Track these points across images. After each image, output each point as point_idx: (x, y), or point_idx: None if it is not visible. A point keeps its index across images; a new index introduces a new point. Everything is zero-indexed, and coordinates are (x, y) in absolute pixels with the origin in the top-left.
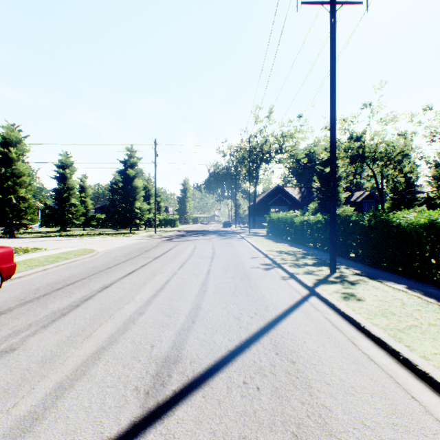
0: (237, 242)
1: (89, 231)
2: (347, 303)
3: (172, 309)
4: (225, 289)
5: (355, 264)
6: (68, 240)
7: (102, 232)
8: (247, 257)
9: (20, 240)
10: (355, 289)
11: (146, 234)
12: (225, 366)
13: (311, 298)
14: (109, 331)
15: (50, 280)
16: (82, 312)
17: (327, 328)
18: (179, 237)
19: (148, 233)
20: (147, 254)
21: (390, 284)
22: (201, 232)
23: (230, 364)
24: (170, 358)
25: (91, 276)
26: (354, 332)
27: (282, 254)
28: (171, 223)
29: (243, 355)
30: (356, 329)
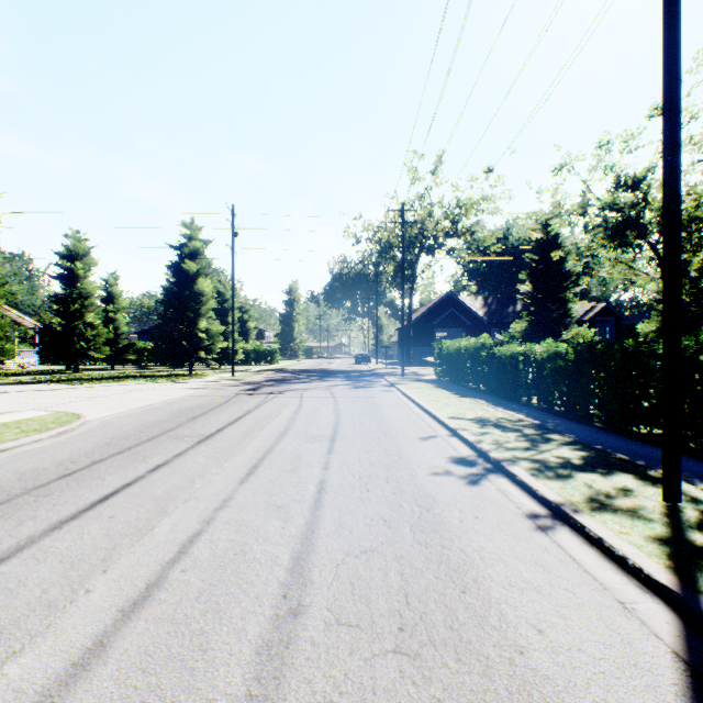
0: (383, 394)
1: (120, 371)
2: None
3: None
4: (371, 594)
5: (692, 463)
6: (58, 391)
7: (140, 374)
8: (411, 436)
9: None
10: None
11: (215, 377)
12: None
13: None
14: None
15: None
16: None
17: None
18: (273, 384)
19: (221, 375)
20: (189, 428)
21: None
22: (316, 374)
23: None
24: None
25: None
26: None
27: (490, 427)
28: (266, 358)
29: None
30: None
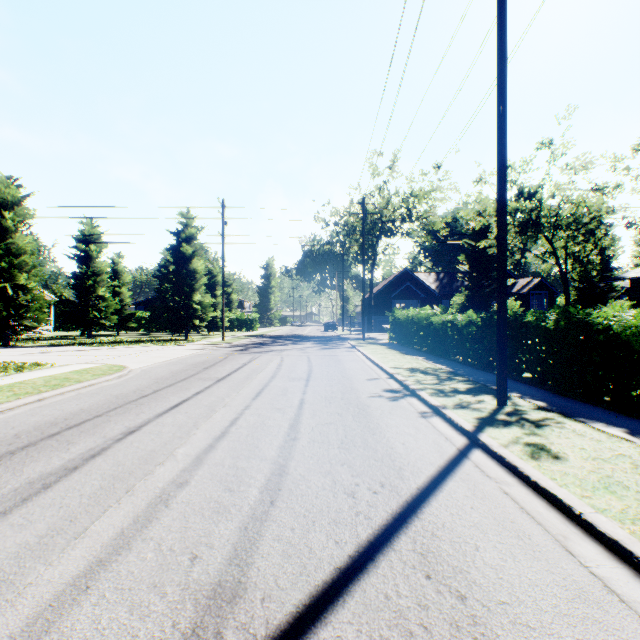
0: (346, 354)
1: (125, 336)
2: (539, 464)
3: (238, 476)
4: (329, 435)
5: (534, 390)
6: (90, 351)
7: (144, 339)
8: (361, 378)
9: (17, 351)
10: (546, 437)
11: (209, 341)
12: (329, 608)
13: (474, 452)
14: (119, 522)
15: (43, 419)
16: (80, 482)
17: (513, 517)
18: (258, 346)
19: (213, 340)
20: (207, 374)
21: (601, 426)
22: (291, 339)
23: (340, 604)
24: (224, 588)
25: (111, 411)
26: (562, 524)
27: (417, 373)
28: (247, 325)
29: (363, 579)
30: (565, 518)
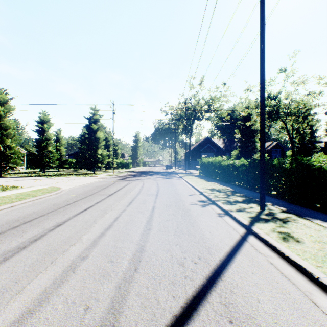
0: (177, 181)
1: (62, 172)
2: (288, 245)
3: (116, 252)
4: (168, 227)
5: (279, 201)
6: (43, 180)
7: (72, 173)
8: (185, 194)
9: (5, 180)
10: (290, 228)
11: (105, 174)
12: None
13: (250, 237)
14: (44, 283)
15: (11, 218)
16: (25, 256)
17: (277, 279)
18: (131, 177)
19: (108, 173)
20: (103, 192)
21: (319, 222)
22: (148, 173)
23: None
24: None
25: (49, 213)
26: (307, 284)
27: (215, 191)
28: (126, 166)
29: (191, 324)
30: (308, 280)
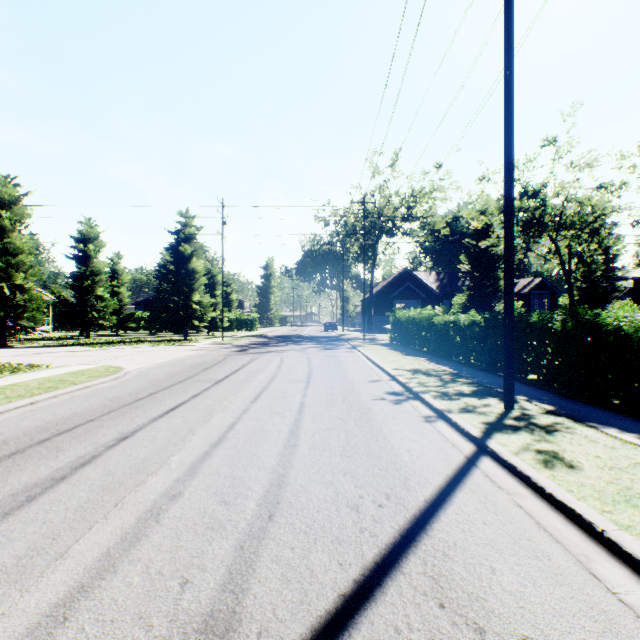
0: (346, 354)
1: (124, 337)
2: (553, 474)
3: (234, 487)
4: (330, 441)
5: (541, 393)
6: (87, 352)
7: (143, 339)
8: (363, 380)
9: (13, 352)
10: (558, 444)
11: (208, 341)
12: None
13: (482, 460)
14: (105, 540)
15: (33, 424)
16: (67, 493)
17: (529, 533)
18: (257, 347)
19: (212, 340)
20: (205, 375)
21: (614, 432)
22: (291, 339)
23: (345, 639)
24: (217, 620)
25: (104, 415)
26: (583, 542)
27: (419, 374)
28: (247, 325)
29: (370, 609)
30: (585, 535)
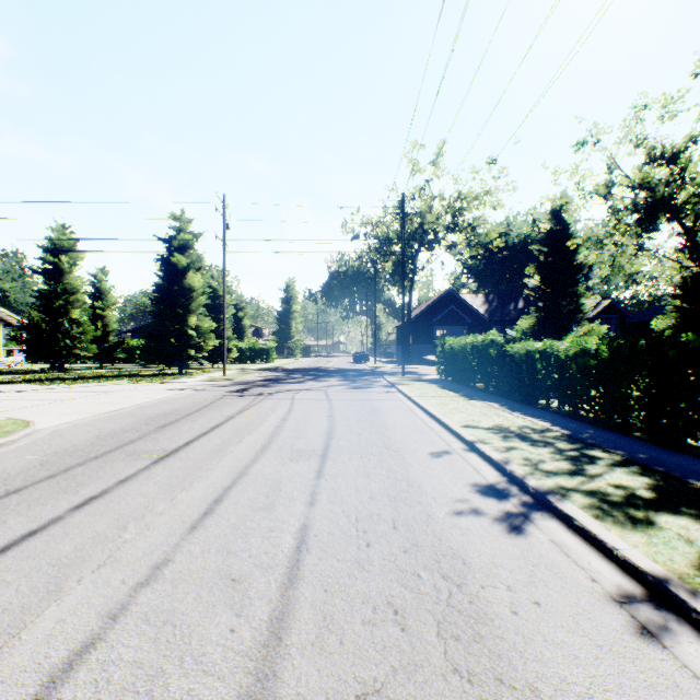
0: (383, 396)
1: (108, 370)
2: None
3: None
4: None
5: None
6: (27, 393)
7: (128, 373)
8: (420, 451)
9: None
10: None
11: (205, 376)
12: None
13: None
14: None
15: None
16: None
17: None
18: (265, 384)
19: (211, 375)
20: (153, 440)
21: None
22: (311, 373)
23: None
24: None
25: None
26: None
27: (514, 440)
28: (262, 356)
29: None
30: None
